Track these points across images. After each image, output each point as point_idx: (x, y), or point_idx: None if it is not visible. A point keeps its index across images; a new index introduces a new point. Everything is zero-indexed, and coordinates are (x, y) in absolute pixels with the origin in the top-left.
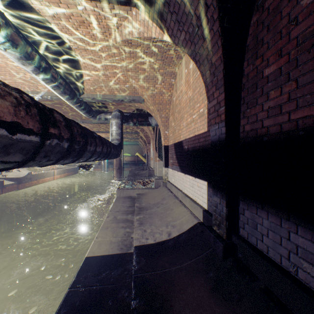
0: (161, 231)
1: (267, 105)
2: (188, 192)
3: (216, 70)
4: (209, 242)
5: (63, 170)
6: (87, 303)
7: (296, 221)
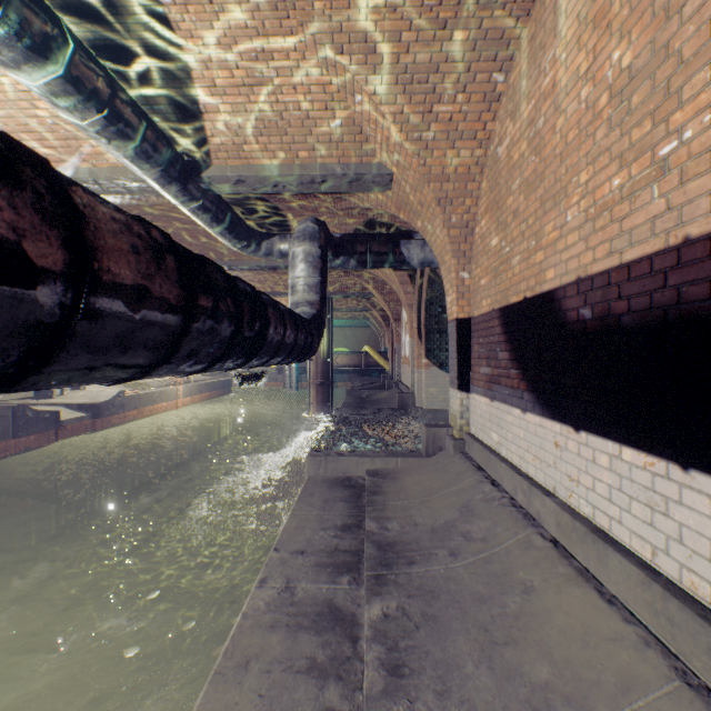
0: None
1: None
2: (604, 515)
3: None
4: None
5: (197, 386)
6: None
7: None
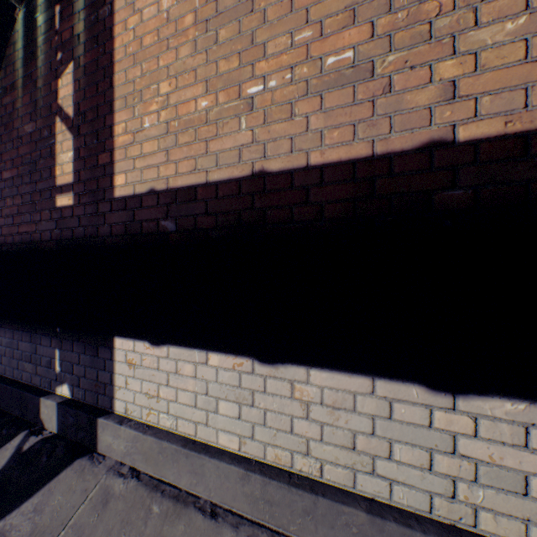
0: None
1: (6, 211)
2: None
3: None
4: None
5: None
6: None
7: (23, 328)
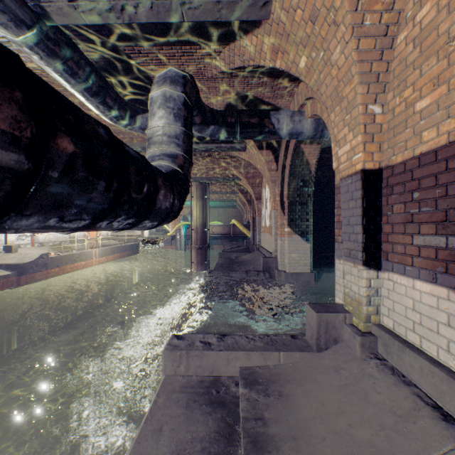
0: None
1: None
2: None
3: None
4: None
5: (111, 249)
6: None
7: None
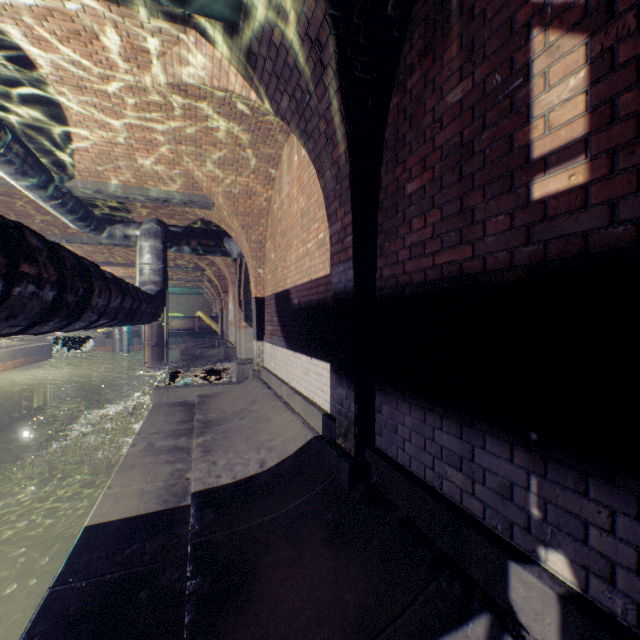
0: (246, 460)
1: (409, 239)
2: (299, 385)
3: (340, 173)
4: (330, 466)
5: (10, 352)
6: (95, 605)
7: (441, 411)
